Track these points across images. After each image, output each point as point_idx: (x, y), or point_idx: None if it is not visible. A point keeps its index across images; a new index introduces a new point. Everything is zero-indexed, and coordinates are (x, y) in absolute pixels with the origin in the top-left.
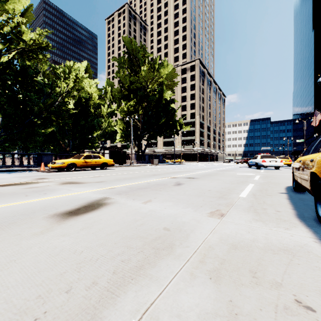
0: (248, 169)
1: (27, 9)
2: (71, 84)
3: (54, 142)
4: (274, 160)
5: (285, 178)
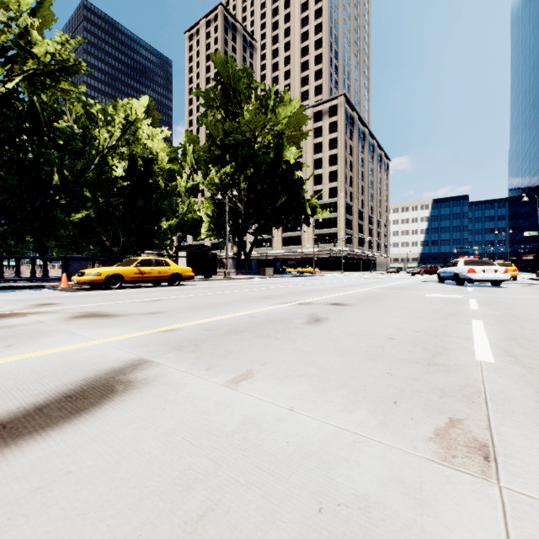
0: (440, 285)
1: (43, 2)
2: (119, 132)
3: (90, 238)
4: (491, 268)
5: (533, 305)
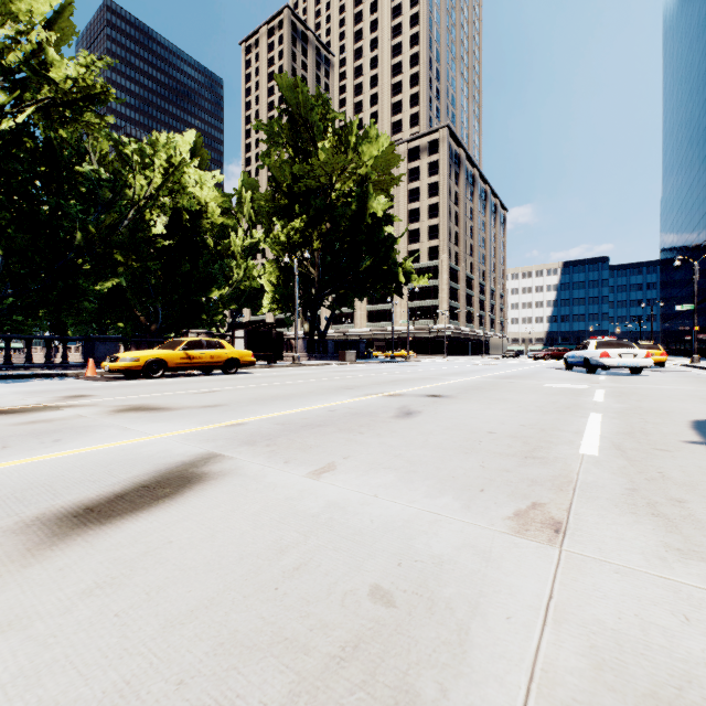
0: (567, 373)
1: (61, 12)
2: (159, 178)
3: (121, 312)
4: (629, 352)
5: (670, 397)
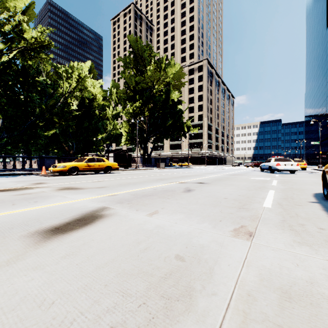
0: (261, 173)
1: (29, 6)
2: (74, 83)
3: (57, 145)
4: (289, 163)
5: (306, 183)
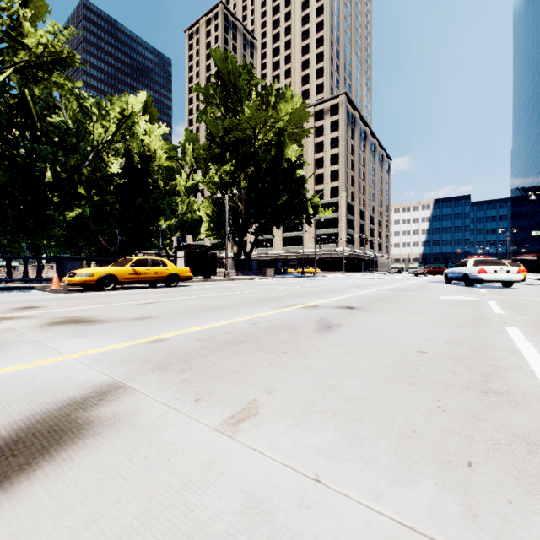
0: (449, 286)
1: None
2: (114, 127)
3: (86, 237)
4: (503, 268)
5: None
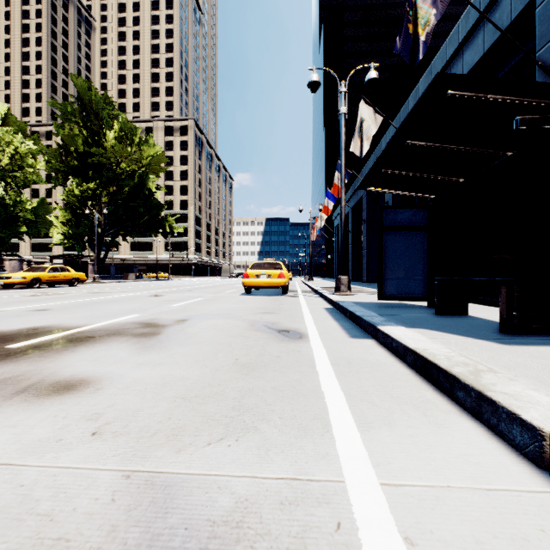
0: None
1: None
2: (7, 159)
3: None
4: None
5: None
